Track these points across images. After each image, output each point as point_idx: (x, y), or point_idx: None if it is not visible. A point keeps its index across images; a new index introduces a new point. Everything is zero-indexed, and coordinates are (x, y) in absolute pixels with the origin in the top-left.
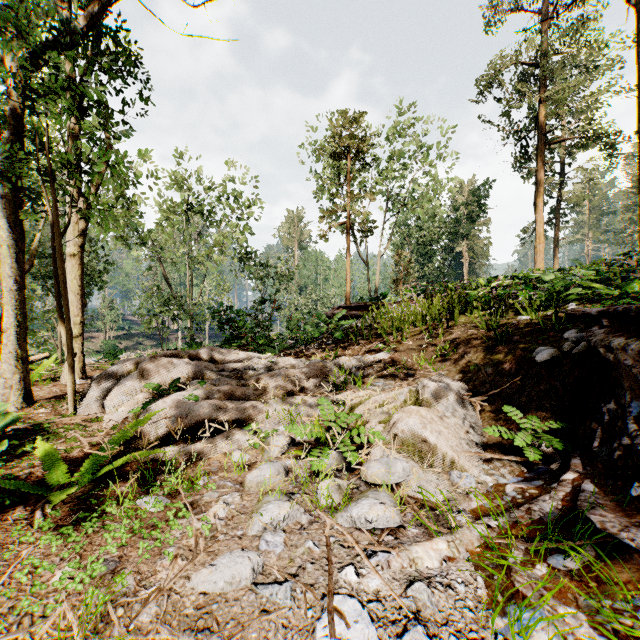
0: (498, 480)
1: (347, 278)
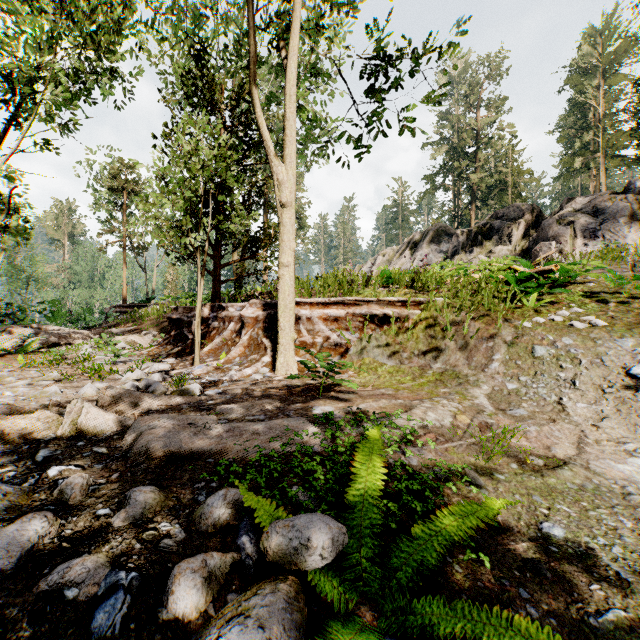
0: None
1: (124, 283)
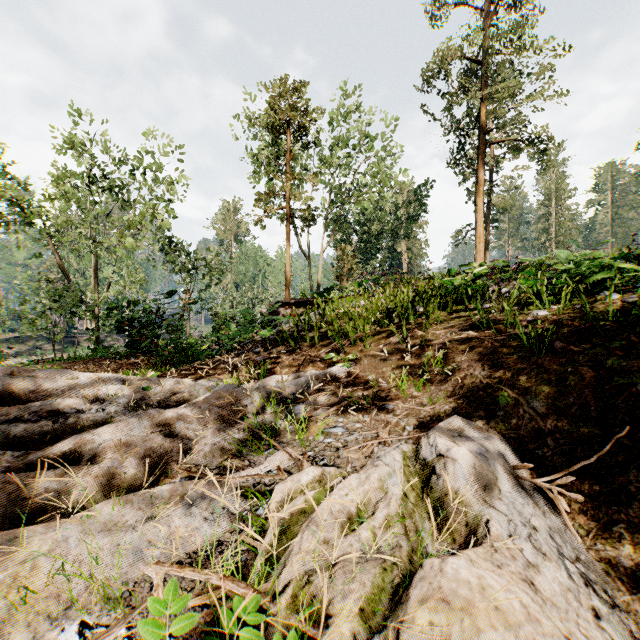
0: None
1: (287, 271)
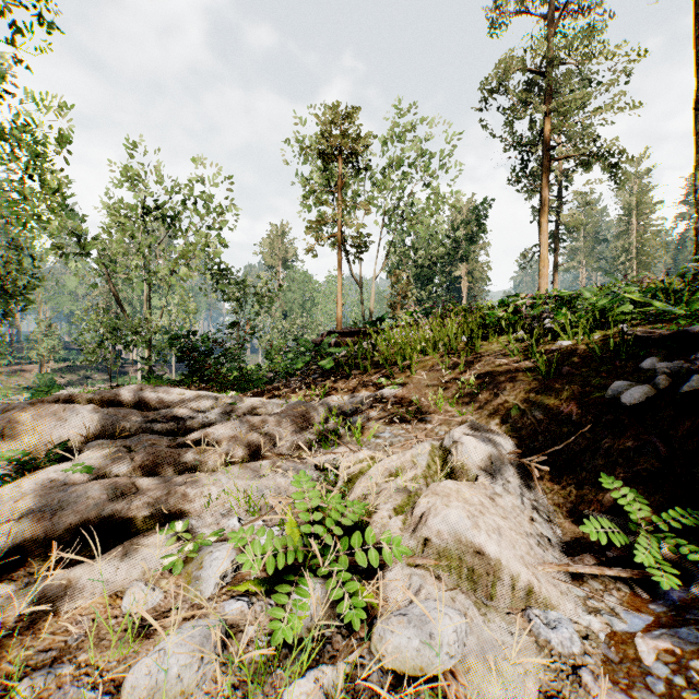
0: (612, 624)
1: (338, 300)
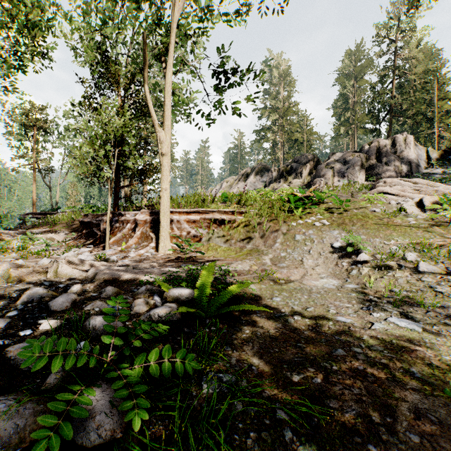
0: None
1: (34, 197)
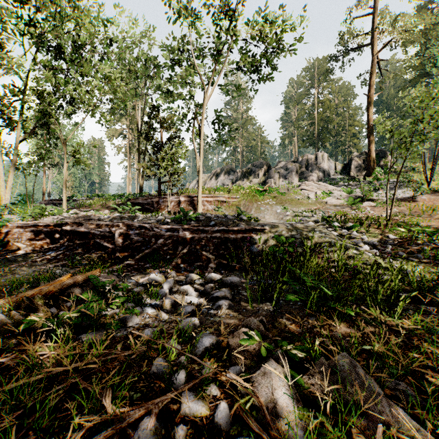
0: None
1: (44, 186)
